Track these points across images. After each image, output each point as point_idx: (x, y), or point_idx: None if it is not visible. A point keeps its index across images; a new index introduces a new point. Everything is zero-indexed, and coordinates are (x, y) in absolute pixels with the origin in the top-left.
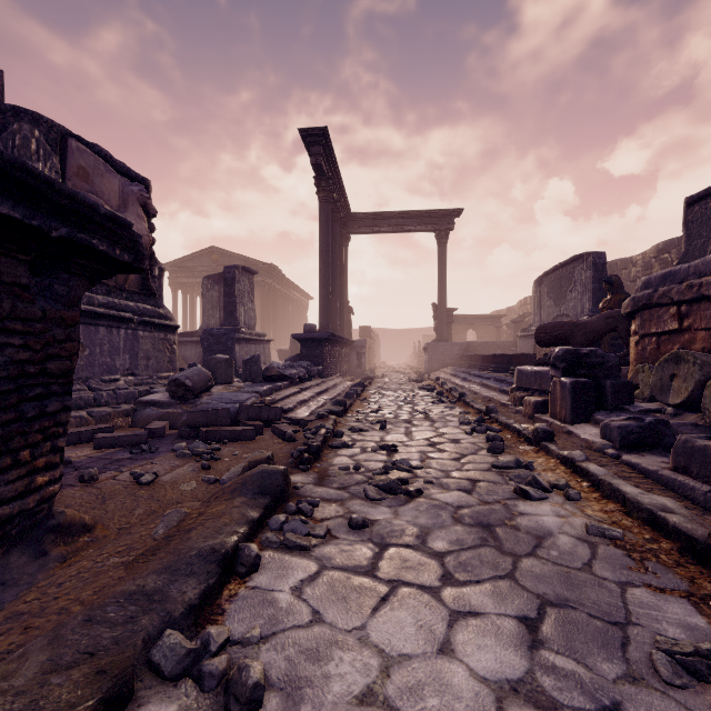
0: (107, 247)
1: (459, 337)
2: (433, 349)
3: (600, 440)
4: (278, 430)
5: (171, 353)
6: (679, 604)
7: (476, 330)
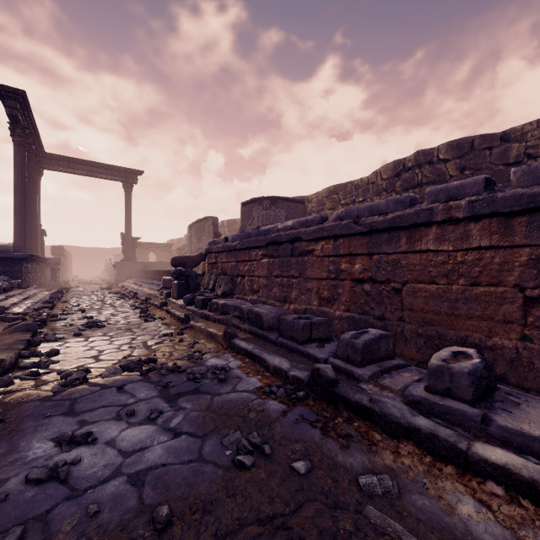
0: None
1: (143, 257)
2: (121, 266)
3: (182, 303)
4: (7, 318)
5: None
6: (172, 330)
7: (156, 253)
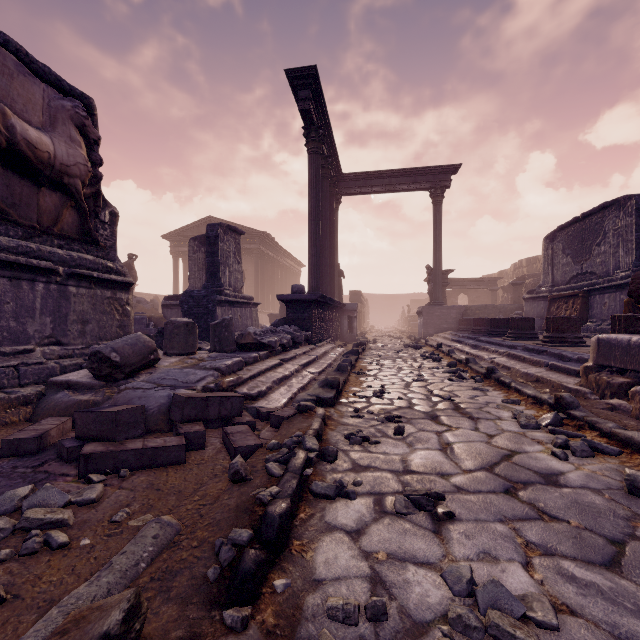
0: None
1: (450, 301)
2: (429, 313)
3: None
4: (228, 441)
5: (123, 316)
6: None
7: (467, 294)
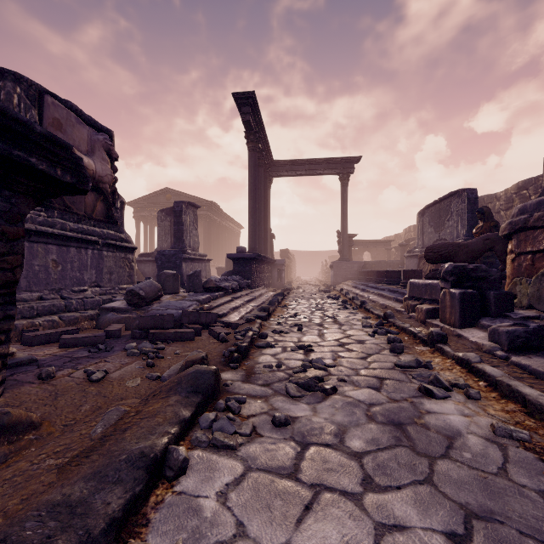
0: (47, 166)
1: (357, 257)
2: (338, 266)
3: (489, 343)
4: (213, 332)
5: (130, 269)
6: None
7: (370, 252)
